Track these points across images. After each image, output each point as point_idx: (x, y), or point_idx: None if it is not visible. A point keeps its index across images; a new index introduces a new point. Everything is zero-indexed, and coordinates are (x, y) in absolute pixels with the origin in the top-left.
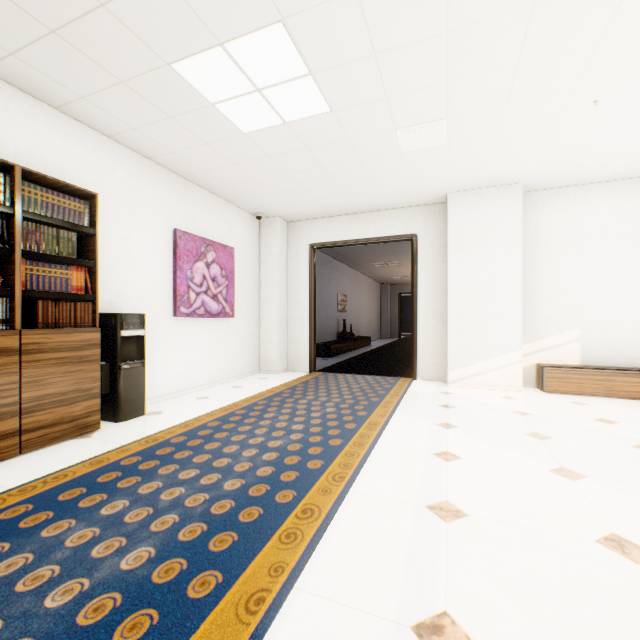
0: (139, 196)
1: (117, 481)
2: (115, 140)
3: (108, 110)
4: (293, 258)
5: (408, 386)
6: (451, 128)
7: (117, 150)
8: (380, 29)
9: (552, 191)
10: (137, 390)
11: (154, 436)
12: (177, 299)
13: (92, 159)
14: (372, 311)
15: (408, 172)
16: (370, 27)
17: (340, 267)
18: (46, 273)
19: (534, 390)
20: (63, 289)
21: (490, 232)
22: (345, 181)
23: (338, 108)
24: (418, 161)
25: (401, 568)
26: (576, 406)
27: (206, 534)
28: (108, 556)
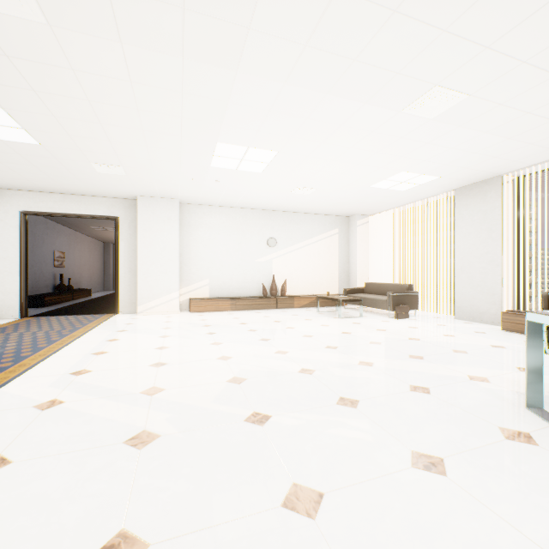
0: None
1: None
2: None
3: None
4: (2, 220)
5: (109, 318)
6: (127, 170)
7: None
8: (71, 129)
9: (197, 206)
10: None
11: None
12: None
13: None
14: (95, 267)
15: (106, 181)
16: (65, 127)
17: (57, 227)
18: None
19: (187, 312)
20: None
21: (163, 224)
22: (56, 176)
23: (46, 145)
24: (111, 178)
25: (71, 367)
26: (198, 316)
27: None
28: None
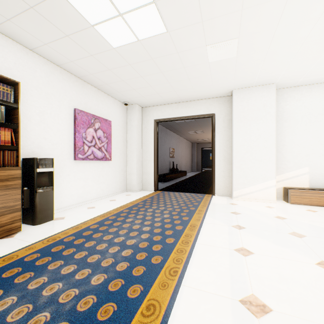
0: (52, 87)
1: (15, 277)
2: (35, 52)
3: (27, 30)
4: (145, 127)
5: (210, 199)
6: (240, 45)
7: (37, 58)
8: None
9: (292, 88)
10: (48, 205)
11: (54, 236)
12: (76, 149)
13: (19, 62)
14: (187, 157)
15: (211, 76)
16: None
17: (171, 133)
18: None
19: (283, 202)
20: None
21: (257, 111)
22: (175, 81)
23: (171, 29)
24: (218, 68)
25: None
26: (311, 213)
27: None
28: None
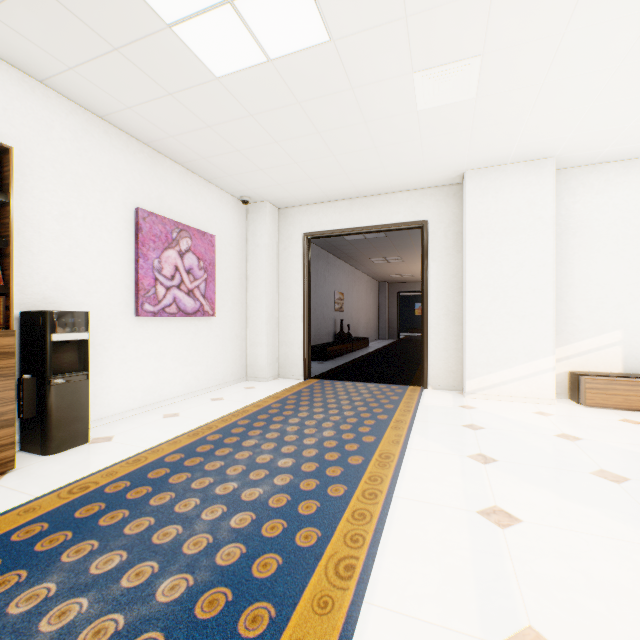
0: (87, 163)
1: None
2: (50, 87)
3: (28, 35)
4: (285, 249)
5: (419, 398)
6: (485, 72)
7: (54, 101)
8: None
9: (588, 168)
10: (76, 411)
11: (85, 481)
12: (140, 294)
13: (15, 108)
14: (370, 311)
15: (422, 140)
16: None
17: (337, 263)
18: None
19: (568, 403)
20: None
21: (516, 216)
22: (345, 153)
23: (339, 35)
24: (436, 124)
25: None
26: (631, 426)
27: None
28: None
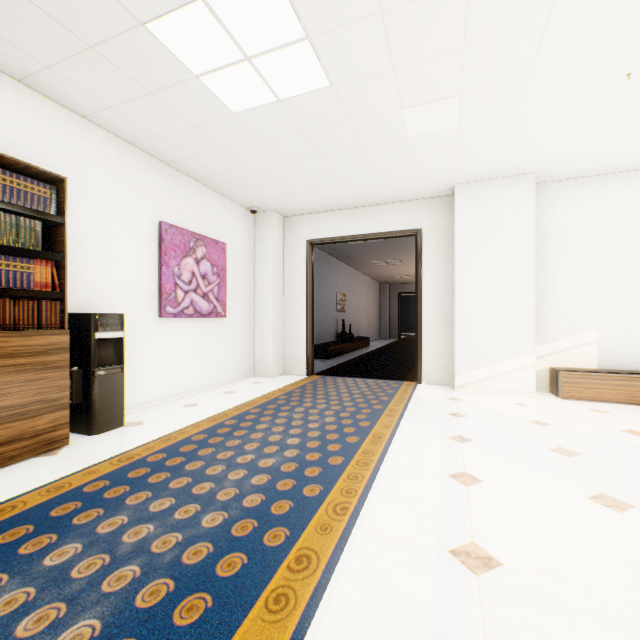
0: (119, 184)
1: (74, 515)
2: (91, 121)
3: (79, 83)
4: (290, 255)
5: (413, 391)
6: (464, 107)
7: (93, 132)
8: None
9: (567, 182)
10: (114, 399)
11: (129, 453)
12: (163, 298)
13: (63, 141)
14: (371, 311)
15: (414, 160)
16: None
17: (339, 266)
18: (2, 267)
19: (548, 396)
20: (24, 285)
21: (501, 226)
22: (345, 170)
23: (339, 82)
24: (425, 147)
25: None
26: (598, 414)
27: (172, 597)
28: (37, 635)
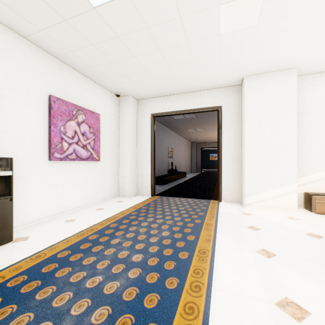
0: (15, 65)
1: None
2: None
3: None
4: (140, 123)
5: (218, 208)
6: (265, 5)
7: None
8: None
9: (315, 75)
10: (2, 222)
11: None
12: (51, 147)
13: None
14: (187, 157)
15: (221, 56)
16: None
17: (169, 132)
18: None
19: (305, 211)
20: None
21: (274, 102)
22: (175, 64)
23: None
24: (230, 44)
25: None
26: None
27: None
28: None
